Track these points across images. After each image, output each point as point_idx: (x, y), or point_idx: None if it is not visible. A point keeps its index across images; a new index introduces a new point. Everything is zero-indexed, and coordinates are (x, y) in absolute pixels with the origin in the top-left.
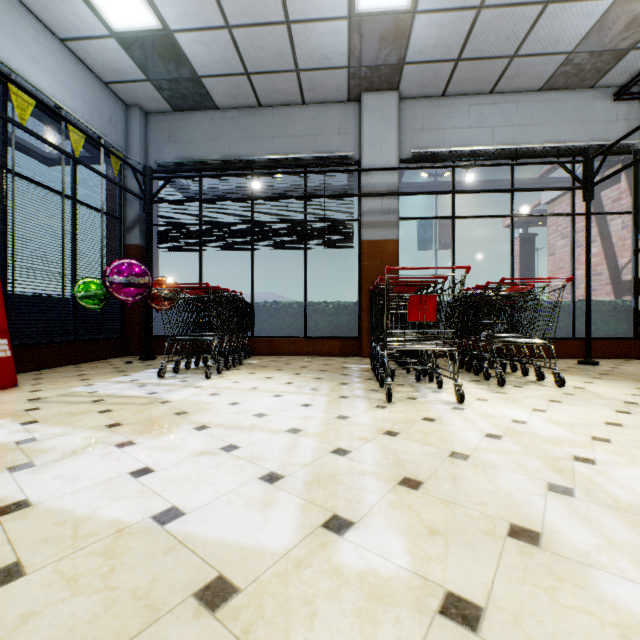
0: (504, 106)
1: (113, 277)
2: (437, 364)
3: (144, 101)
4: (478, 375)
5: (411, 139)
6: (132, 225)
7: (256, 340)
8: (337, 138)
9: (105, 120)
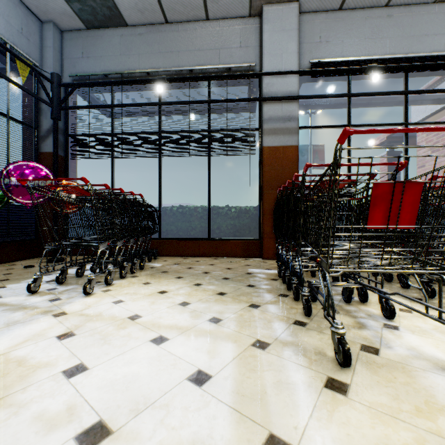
0: (399, 18)
1: (9, 179)
2: (381, 283)
3: (56, 16)
4: (408, 288)
5: (309, 51)
6: (46, 134)
7: (163, 242)
8: (239, 51)
9: (14, 29)
